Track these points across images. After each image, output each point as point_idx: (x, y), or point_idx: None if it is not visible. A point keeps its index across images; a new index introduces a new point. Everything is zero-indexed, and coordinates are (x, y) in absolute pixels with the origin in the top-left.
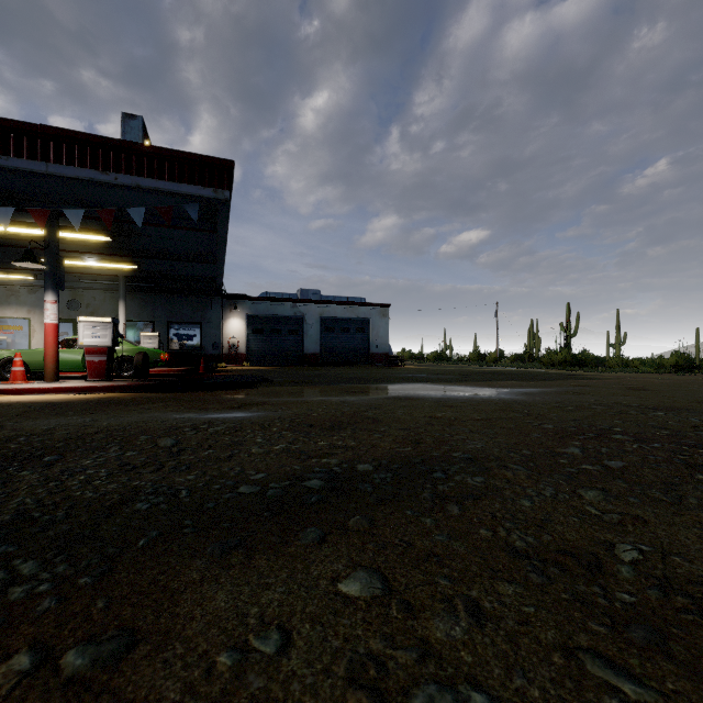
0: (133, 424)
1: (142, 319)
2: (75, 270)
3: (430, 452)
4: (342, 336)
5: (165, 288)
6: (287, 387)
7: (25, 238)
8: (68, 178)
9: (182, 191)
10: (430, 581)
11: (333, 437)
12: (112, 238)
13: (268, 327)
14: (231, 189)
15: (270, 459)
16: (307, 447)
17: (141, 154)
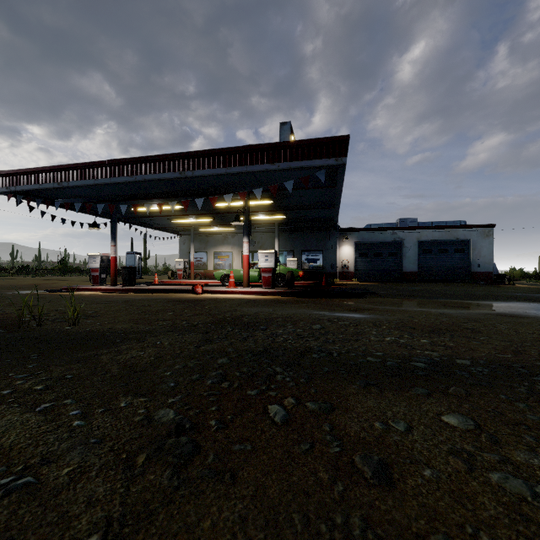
0: (294, 315)
1: (286, 249)
2: (253, 222)
3: (532, 361)
4: (439, 257)
5: (300, 228)
6: (389, 298)
7: (233, 208)
8: (256, 172)
9: (315, 165)
10: (516, 435)
11: (433, 338)
12: (273, 201)
13: (371, 251)
14: (346, 155)
15: (384, 345)
16: (411, 342)
17: (291, 147)
